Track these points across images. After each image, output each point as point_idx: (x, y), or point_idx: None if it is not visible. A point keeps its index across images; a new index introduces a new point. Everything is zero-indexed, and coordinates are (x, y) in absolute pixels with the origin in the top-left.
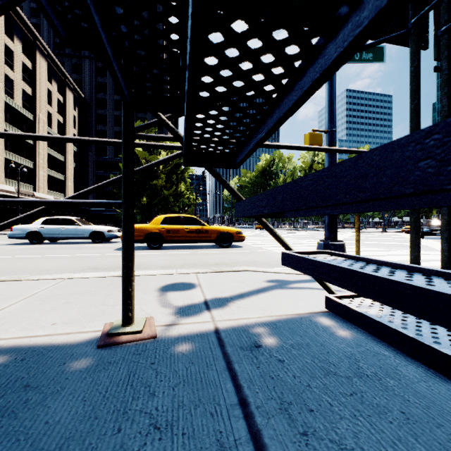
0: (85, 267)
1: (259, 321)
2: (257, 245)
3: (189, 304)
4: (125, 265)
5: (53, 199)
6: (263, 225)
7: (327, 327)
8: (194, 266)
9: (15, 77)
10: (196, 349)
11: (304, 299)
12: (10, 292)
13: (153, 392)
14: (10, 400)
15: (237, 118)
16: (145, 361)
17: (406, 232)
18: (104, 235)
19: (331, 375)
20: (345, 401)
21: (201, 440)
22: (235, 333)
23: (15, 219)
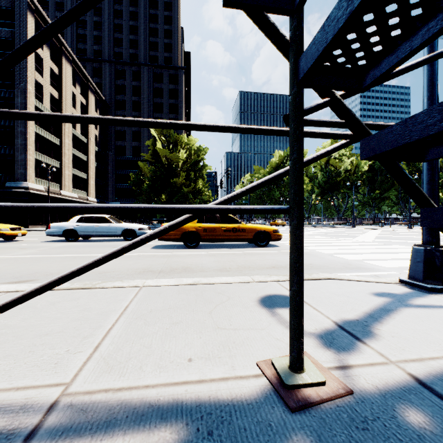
0: (139, 269)
1: None
2: None
3: (325, 330)
4: (297, 291)
5: (77, 196)
6: None
7: None
8: (252, 269)
9: (43, 82)
10: (439, 421)
11: None
12: (98, 305)
13: None
14: None
15: None
16: None
17: None
18: (135, 233)
19: None
20: None
21: None
22: None
23: (158, 231)
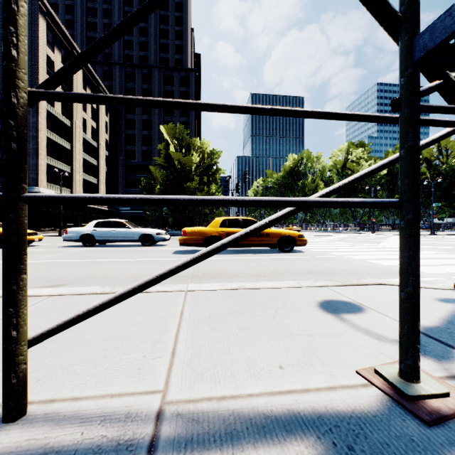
0: None
1: None
2: (317, 250)
3: None
4: (412, 292)
5: None
6: None
7: None
8: (287, 274)
9: None
10: None
11: None
12: (151, 310)
13: None
14: None
15: None
16: None
17: None
18: (153, 238)
19: None
20: None
21: None
22: None
23: (257, 226)
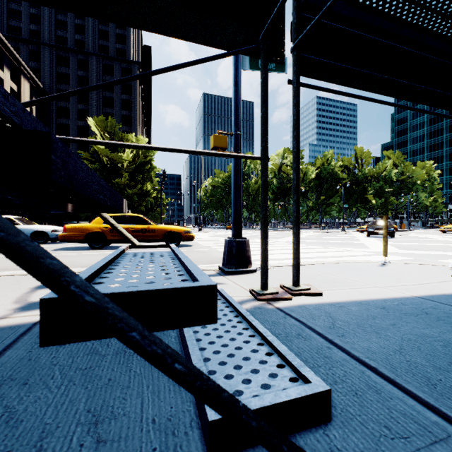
0: None
1: None
2: (208, 244)
3: None
4: None
5: None
6: (104, 220)
7: None
8: None
9: None
10: None
11: None
12: None
13: None
14: None
15: None
16: None
17: (360, 232)
18: (48, 235)
19: (92, 354)
20: (71, 374)
21: None
22: None
23: None
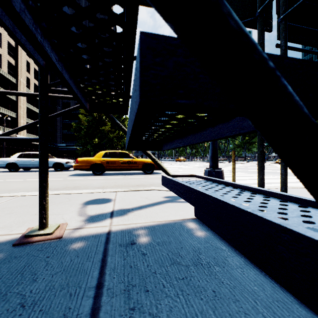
0: None
1: (144, 225)
2: (172, 172)
3: (99, 214)
4: (40, 185)
5: None
6: (148, 155)
7: (190, 229)
8: (121, 186)
9: (2, 52)
10: (87, 246)
11: (184, 210)
12: None
13: (36, 278)
14: None
15: (102, 74)
16: (43, 255)
17: (279, 163)
18: (63, 165)
19: (175, 264)
20: (176, 283)
21: (51, 315)
22: (121, 234)
23: None
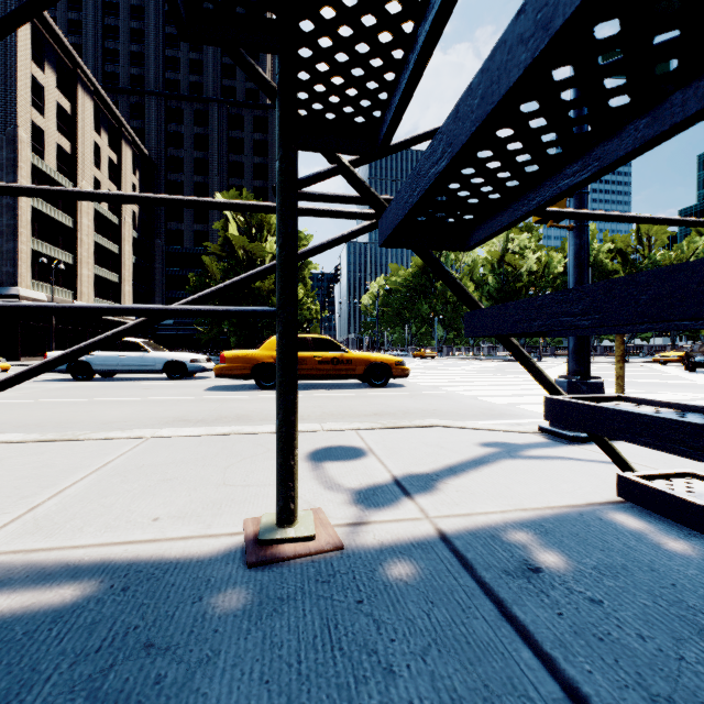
0: (168, 418)
1: (509, 519)
2: (428, 383)
3: (371, 486)
4: (283, 420)
5: None
6: (513, 349)
7: (639, 532)
8: (341, 417)
9: (46, 126)
10: (425, 573)
11: (564, 479)
12: (68, 461)
13: (389, 665)
14: (128, 677)
15: (539, 146)
16: (343, 596)
17: (660, 363)
18: (186, 367)
19: None
20: None
21: None
22: (478, 542)
23: (97, 340)
